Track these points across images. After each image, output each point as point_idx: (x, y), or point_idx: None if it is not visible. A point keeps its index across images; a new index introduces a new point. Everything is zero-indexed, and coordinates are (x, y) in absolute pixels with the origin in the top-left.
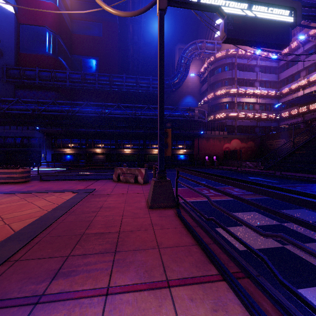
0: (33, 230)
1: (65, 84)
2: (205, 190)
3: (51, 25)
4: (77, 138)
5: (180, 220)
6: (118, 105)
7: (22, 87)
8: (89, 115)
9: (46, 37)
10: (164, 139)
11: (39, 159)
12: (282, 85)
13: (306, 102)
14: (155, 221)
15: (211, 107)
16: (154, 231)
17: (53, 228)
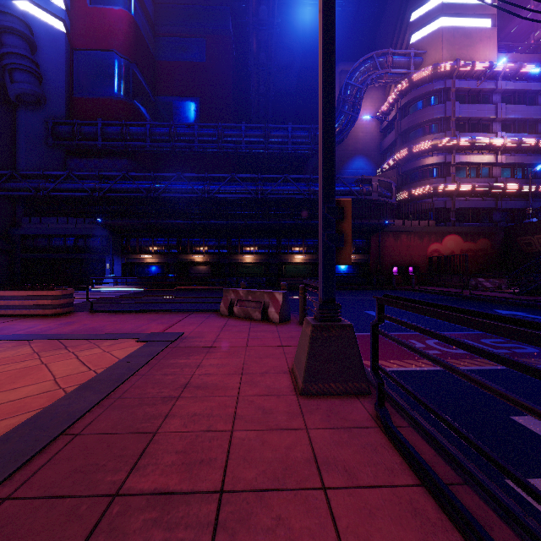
0: None
1: (145, 145)
2: (414, 341)
3: (121, 47)
4: (163, 236)
5: (397, 448)
6: (232, 177)
7: (78, 154)
8: (183, 196)
9: (114, 68)
10: (334, 225)
11: (102, 273)
12: None
13: None
14: (324, 450)
15: (402, 176)
16: (329, 498)
17: (48, 458)
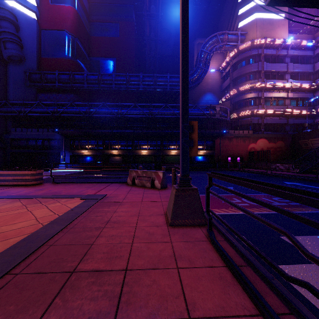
0: (9, 260)
1: (83, 86)
2: (235, 199)
3: (70, 28)
4: (94, 139)
5: (216, 250)
6: (135, 105)
7: (44, 91)
8: (106, 116)
9: (65, 40)
10: (188, 135)
11: (58, 161)
12: (318, 76)
13: None
14: (179, 251)
15: (233, 105)
16: (179, 272)
17: (37, 256)
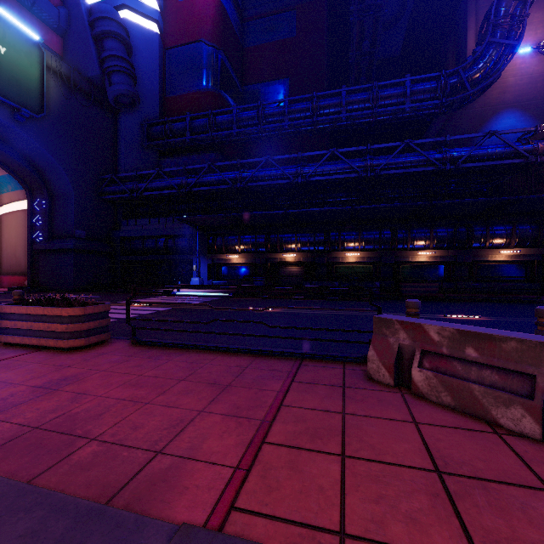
0: None
1: (231, 134)
2: None
3: (209, 35)
4: (250, 233)
5: None
6: (332, 153)
7: (170, 154)
8: (272, 183)
9: (202, 58)
10: None
11: (189, 275)
12: None
13: None
14: None
15: None
16: None
17: None
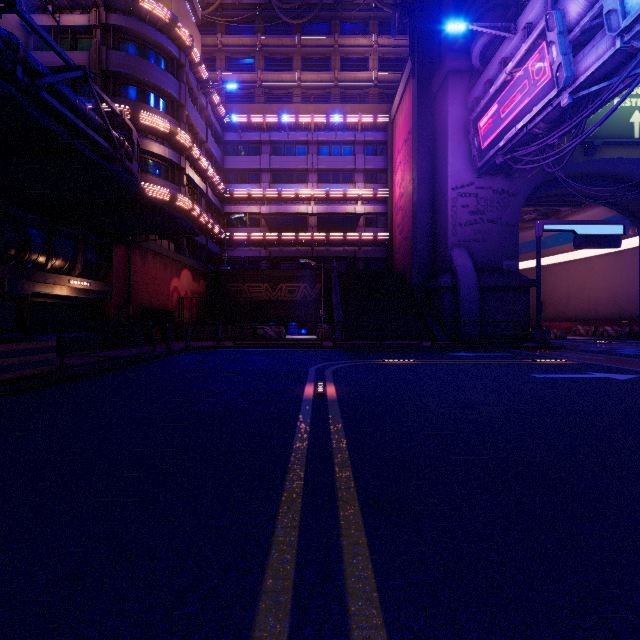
0: None
1: None
2: None
3: None
4: None
5: None
6: None
7: None
8: None
9: None
10: None
11: None
12: (227, 180)
13: (280, 228)
14: None
15: None
16: None
17: None
